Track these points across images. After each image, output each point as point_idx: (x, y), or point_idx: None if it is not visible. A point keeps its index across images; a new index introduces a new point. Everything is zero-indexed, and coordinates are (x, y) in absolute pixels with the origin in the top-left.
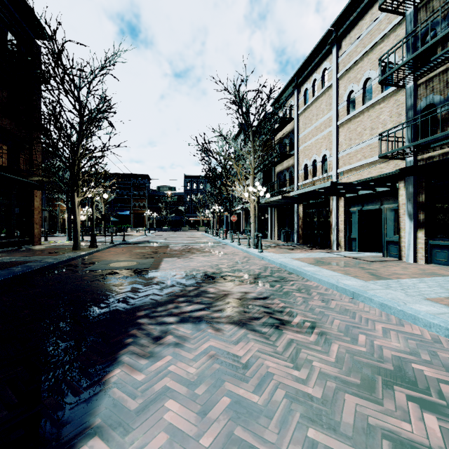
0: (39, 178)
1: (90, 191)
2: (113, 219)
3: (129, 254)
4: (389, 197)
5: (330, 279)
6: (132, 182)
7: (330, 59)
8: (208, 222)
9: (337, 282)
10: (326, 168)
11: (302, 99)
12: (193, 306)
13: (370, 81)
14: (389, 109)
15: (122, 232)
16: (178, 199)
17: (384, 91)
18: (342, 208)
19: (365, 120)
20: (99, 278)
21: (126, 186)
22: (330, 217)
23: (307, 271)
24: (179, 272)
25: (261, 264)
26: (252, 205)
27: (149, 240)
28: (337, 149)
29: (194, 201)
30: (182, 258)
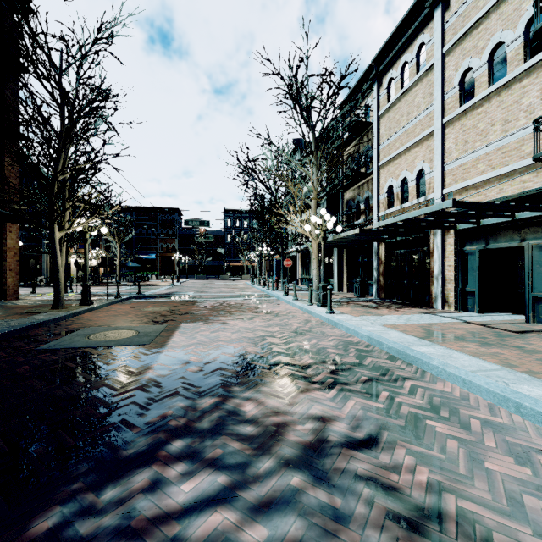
0: (12, 205)
1: (79, 222)
2: (132, 265)
3: (134, 315)
4: (537, 228)
5: (491, 382)
6: (159, 217)
7: (430, 28)
8: (253, 268)
9: (513, 392)
10: (423, 188)
11: (384, 95)
12: (197, 482)
13: (502, 48)
14: (539, 85)
15: (144, 281)
16: (216, 239)
17: (528, 60)
18: (451, 246)
19: (492, 109)
20: (47, 369)
21: (151, 223)
22: (431, 261)
23: (428, 356)
24: (198, 354)
25: (335, 335)
26: (315, 244)
27: (174, 292)
28: (442, 158)
29: (236, 242)
30: (209, 323)
